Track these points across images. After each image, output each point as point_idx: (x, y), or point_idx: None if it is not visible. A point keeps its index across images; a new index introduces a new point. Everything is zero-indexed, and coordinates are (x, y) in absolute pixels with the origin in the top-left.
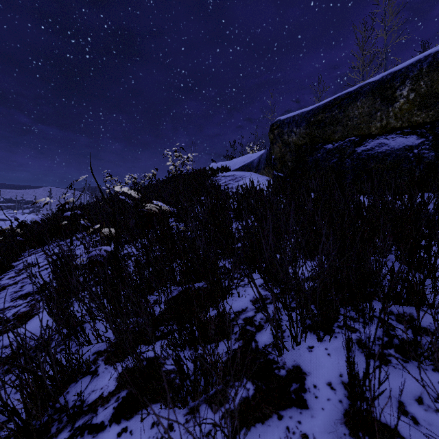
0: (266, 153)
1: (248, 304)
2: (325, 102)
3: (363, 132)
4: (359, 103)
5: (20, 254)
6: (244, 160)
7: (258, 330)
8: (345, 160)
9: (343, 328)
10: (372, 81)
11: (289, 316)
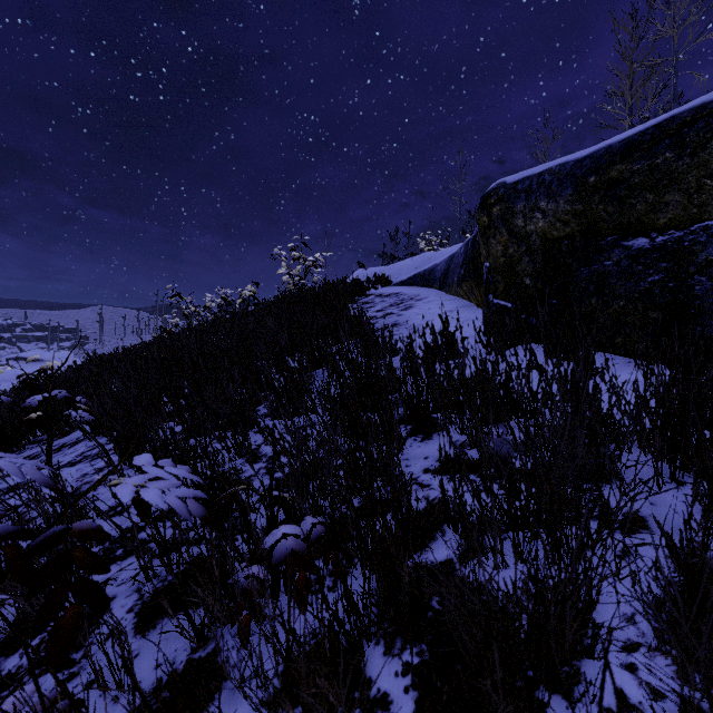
0: (463, 253)
1: None
2: (628, 136)
3: None
4: None
5: None
6: (416, 264)
7: None
8: (690, 277)
9: None
10: None
11: None
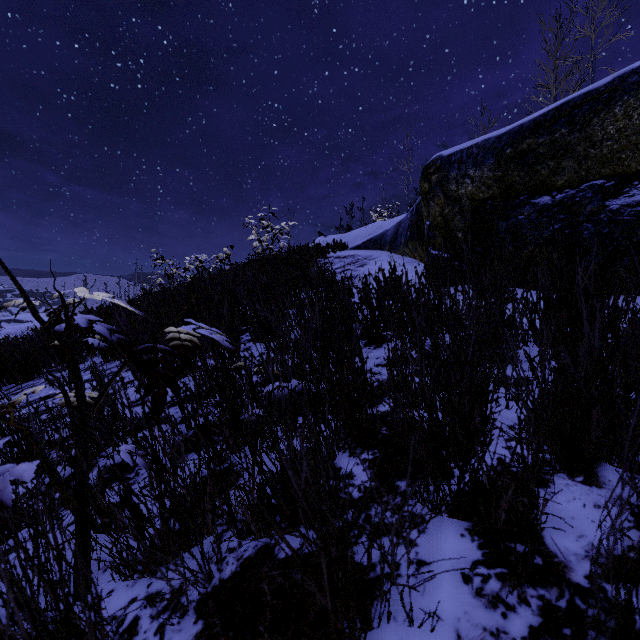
0: (409, 218)
1: None
2: (536, 116)
3: (626, 167)
4: (620, 110)
5: None
6: (370, 231)
7: None
8: (580, 225)
9: None
10: None
11: None
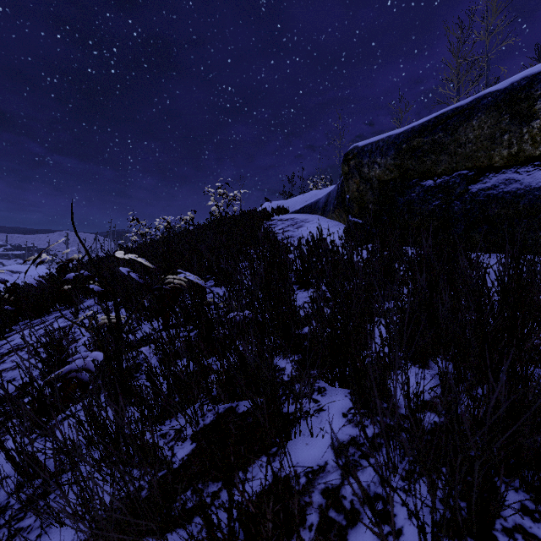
0: (336, 190)
1: (328, 456)
2: (423, 122)
3: (481, 162)
4: (476, 122)
5: (10, 327)
6: (306, 198)
7: (352, 524)
8: (452, 202)
9: (516, 535)
10: (496, 91)
11: (420, 528)
